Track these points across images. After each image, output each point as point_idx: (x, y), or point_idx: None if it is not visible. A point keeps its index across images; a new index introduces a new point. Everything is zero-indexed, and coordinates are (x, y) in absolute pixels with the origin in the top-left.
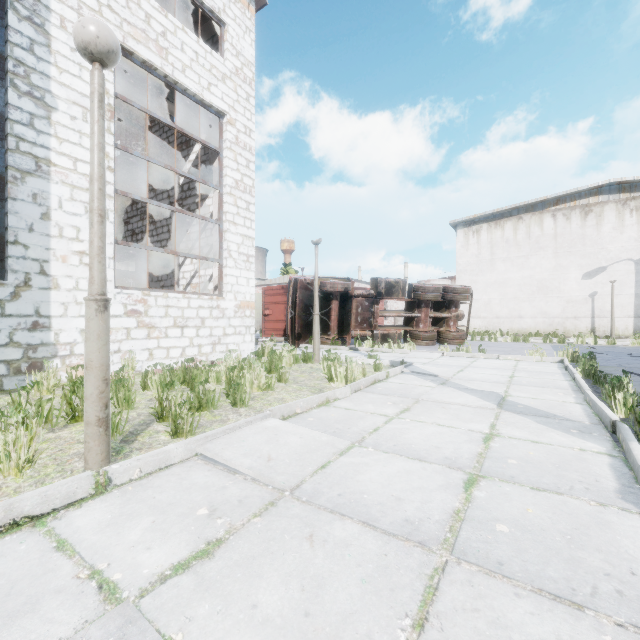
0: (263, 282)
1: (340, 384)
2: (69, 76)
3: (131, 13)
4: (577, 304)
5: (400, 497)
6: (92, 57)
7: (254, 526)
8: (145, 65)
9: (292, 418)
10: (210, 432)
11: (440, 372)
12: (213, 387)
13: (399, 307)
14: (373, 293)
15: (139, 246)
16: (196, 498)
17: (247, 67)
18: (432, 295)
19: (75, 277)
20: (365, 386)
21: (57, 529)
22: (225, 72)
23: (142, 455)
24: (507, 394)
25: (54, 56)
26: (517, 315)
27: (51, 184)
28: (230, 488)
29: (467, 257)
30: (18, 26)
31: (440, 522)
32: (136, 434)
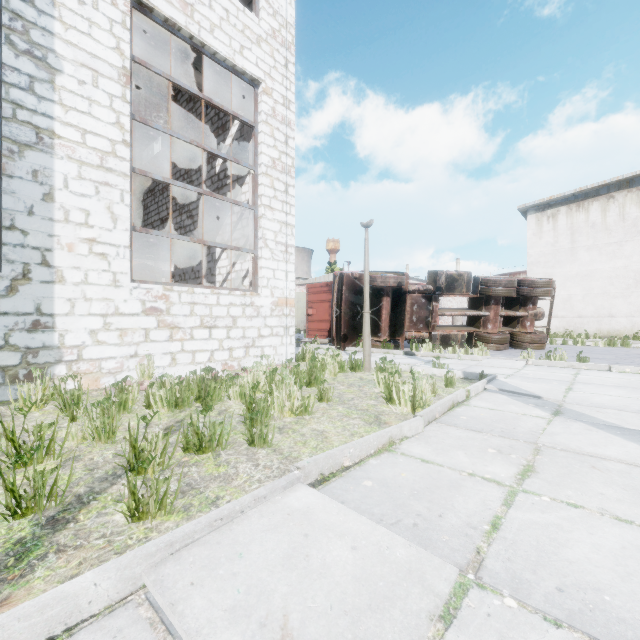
0: (307, 281)
1: (404, 408)
2: (76, 33)
3: None
4: None
5: None
6: None
7: None
8: (167, 24)
9: (337, 478)
10: (181, 529)
11: (542, 391)
12: (234, 406)
13: (453, 306)
14: (431, 288)
15: (160, 234)
16: None
17: (285, 29)
18: (504, 290)
19: (84, 269)
20: (441, 413)
21: None
22: (260, 34)
23: (4, 615)
24: None
25: (58, 9)
26: (606, 314)
27: (55, 159)
28: None
29: (540, 247)
30: None
31: None
32: (83, 503)
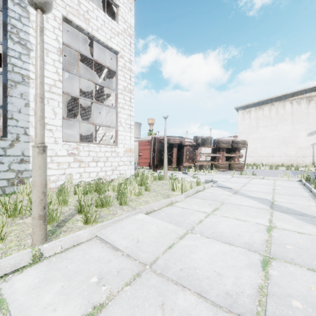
0: (139, 139)
1: (178, 193)
2: None
3: (70, 1)
4: (304, 149)
5: (220, 273)
6: (36, 6)
7: (125, 293)
8: (78, 28)
9: (152, 213)
10: (104, 222)
11: (233, 186)
12: (111, 193)
13: (207, 151)
14: (195, 144)
15: (75, 120)
16: (91, 268)
17: (130, 28)
18: (226, 145)
19: None
20: (192, 194)
21: (2, 290)
22: (118, 31)
23: (63, 238)
24: (274, 200)
25: (31, 23)
26: (271, 155)
27: (30, 88)
28: (113, 261)
29: (244, 125)
30: (13, 8)
31: (251, 296)
32: (65, 221)
